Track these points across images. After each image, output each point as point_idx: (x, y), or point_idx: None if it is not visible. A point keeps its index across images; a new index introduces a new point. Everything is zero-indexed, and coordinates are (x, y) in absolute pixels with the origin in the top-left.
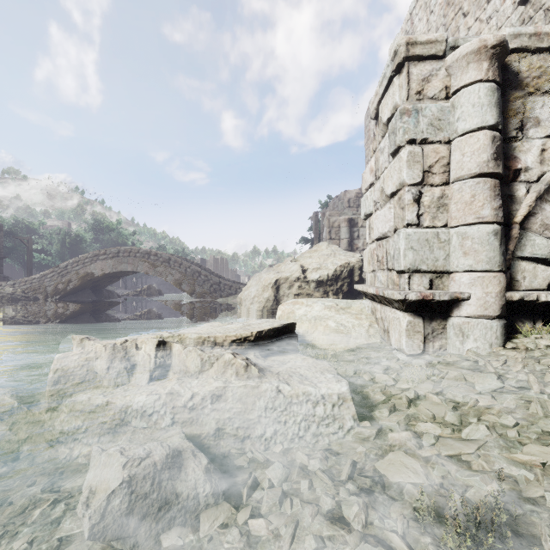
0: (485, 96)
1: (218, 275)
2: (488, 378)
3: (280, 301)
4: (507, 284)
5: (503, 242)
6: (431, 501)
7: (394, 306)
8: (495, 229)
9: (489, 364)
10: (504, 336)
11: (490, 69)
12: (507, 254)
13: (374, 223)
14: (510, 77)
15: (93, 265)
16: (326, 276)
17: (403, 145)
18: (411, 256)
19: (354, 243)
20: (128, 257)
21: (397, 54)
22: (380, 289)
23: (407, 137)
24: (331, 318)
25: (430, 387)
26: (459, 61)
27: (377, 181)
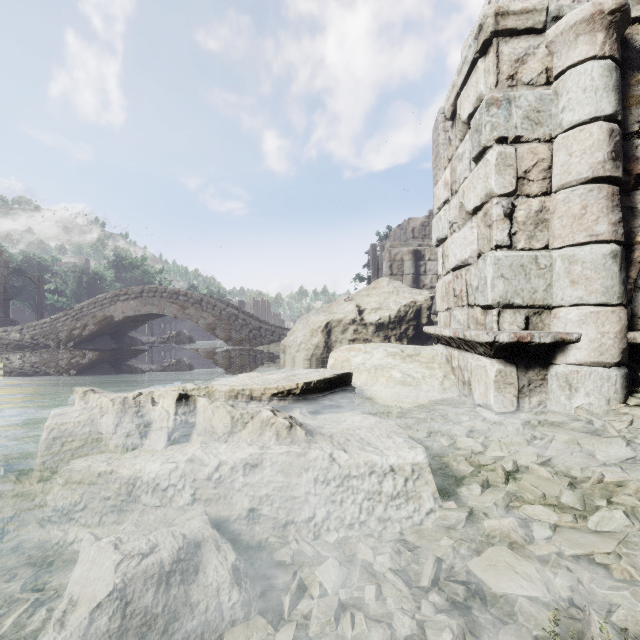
0: (601, 77)
1: (259, 319)
2: (613, 445)
3: (332, 348)
4: (628, 321)
5: (623, 267)
6: (568, 634)
7: (478, 351)
8: (613, 250)
9: (610, 426)
10: (625, 389)
11: (606, 42)
12: (628, 283)
13: (449, 249)
14: (631, 55)
15: (112, 307)
16: (387, 317)
17: (490, 145)
18: (501, 286)
19: (420, 280)
20: (153, 297)
21: (483, 29)
22: (459, 329)
23: (496, 135)
24: (395, 367)
25: (534, 455)
26: (565, 34)
27: (454, 197)
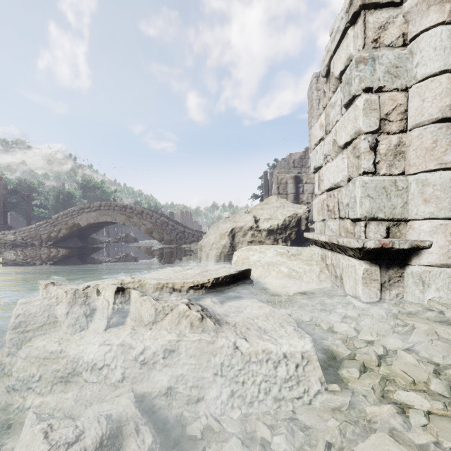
0: (448, 39)
1: (183, 225)
2: None
3: (235, 247)
4: None
5: None
6: None
7: (348, 253)
8: None
9: None
10: None
11: None
12: None
13: (324, 175)
14: None
15: (79, 217)
16: (276, 225)
17: (358, 94)
18: (367, 204)
19: (299, 197)
20: (108, 210)
21: (352, 4)
22: (333, 237)
23: (363, 86)
24: (283, 264)
25: (400, 343)
26: (419, 5)
27: (328, 135)
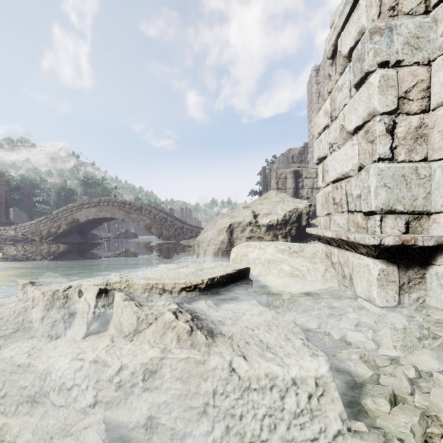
0: None
1: (182, 221)
2: None
3: (234, 243)
4: None
5: None
6: None
7: (360, 251)
8: None
9: None
10: None
11: None
12: None
13: (330, 165)
14: None
15: (79, 213)
16: (275, 220)
17: (373, 70)
18: (384, 195)
19: (299, 192)
20: (107, 206)
21: None
22: (342, 232)
23: (379, 60)
24: (284, 261)
25: (436, 363)
26: None
27: (334, 122)
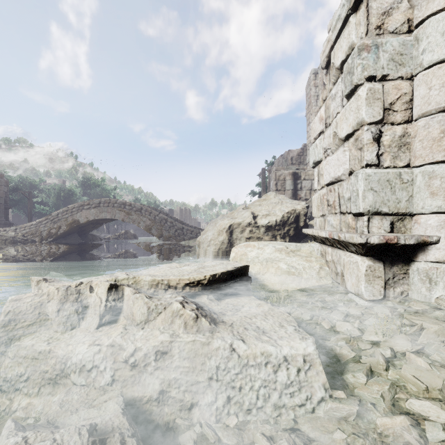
0: None
1: (182, 222)
2: None
3: (233, 243)
4: None
5: None
6: None
7: (350, 249)
8: None
9: None
10: None
11: None
12: None
13: (324, 169)
14: None
15: (79, 214)
16: (274, 221)
17: (361, 83)
18: (371, 198)
19: (297, 194)
20: (107, 207)
21: None
22: (334, 232)
23: (366, 74)
24: (282, 260)
25: (409, 345)
26: None
27: (328, 128)
